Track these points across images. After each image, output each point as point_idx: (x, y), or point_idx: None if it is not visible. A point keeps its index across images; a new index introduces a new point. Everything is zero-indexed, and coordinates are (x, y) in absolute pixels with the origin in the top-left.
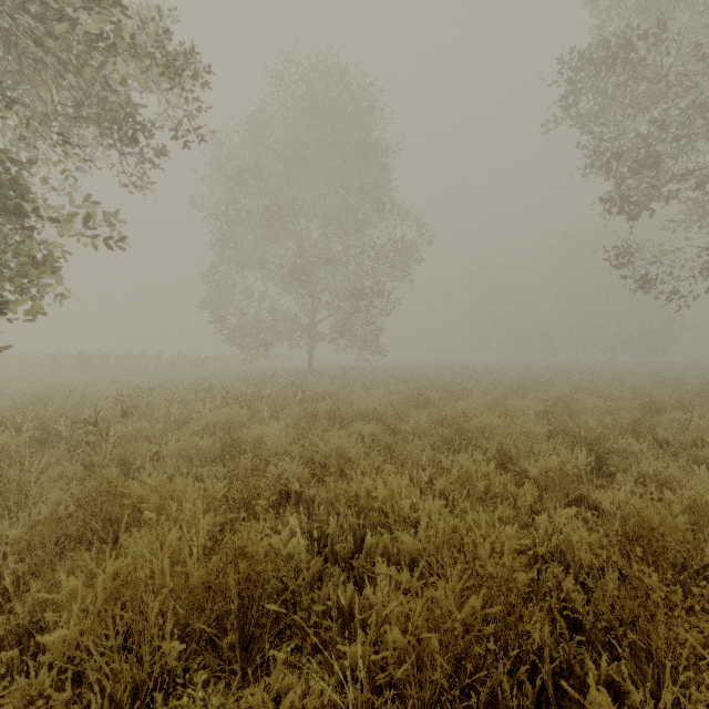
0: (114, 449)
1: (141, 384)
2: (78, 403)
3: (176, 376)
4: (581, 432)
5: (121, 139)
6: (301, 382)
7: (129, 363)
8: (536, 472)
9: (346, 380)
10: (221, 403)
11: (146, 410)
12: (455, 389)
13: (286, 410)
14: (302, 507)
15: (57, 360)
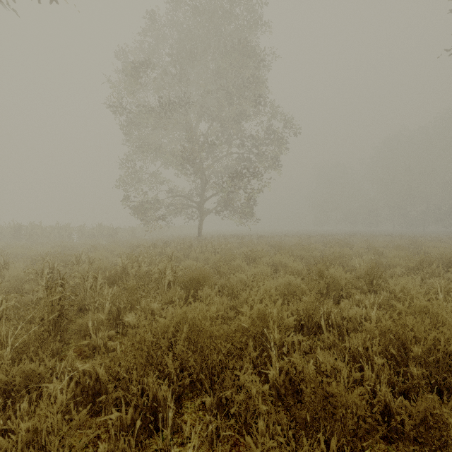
0: None
1: (30, 254)
2: None
3: (83, 243)
4: None
5: None
6: (186, 251)
7: (55, 232)
8: None
9: (227, 250)
10: (42, 295)
11: None
12: (343, 261)
13: (138, 305)
14: None
15: None
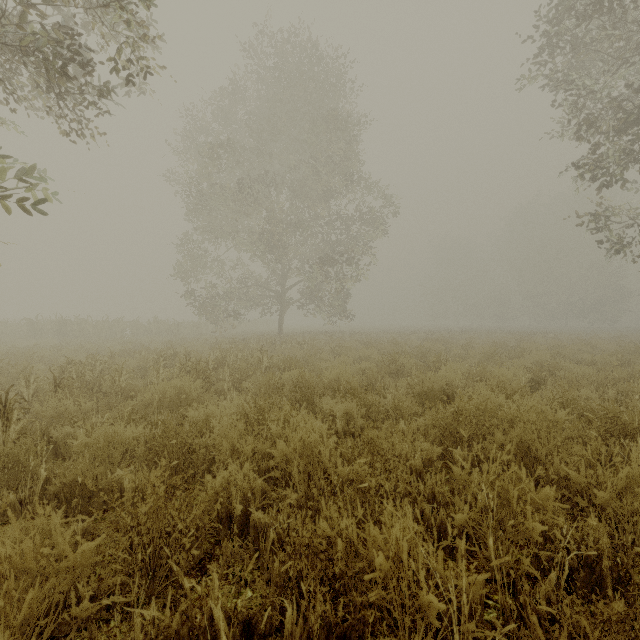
0: (2, 444)
1: (108, 349)
2: (20, 372)
3: (149, 340)
4: (616, 417)
5: (45, 60)
6: (270, 347)
7: (106, 328)
8: (604, 495)
9: (314, 345)
10: (178, 372)
11: (93, 380)
12: (427, 354)
13: (249, 379)
14: (251, 539)
15: (36, 325)
